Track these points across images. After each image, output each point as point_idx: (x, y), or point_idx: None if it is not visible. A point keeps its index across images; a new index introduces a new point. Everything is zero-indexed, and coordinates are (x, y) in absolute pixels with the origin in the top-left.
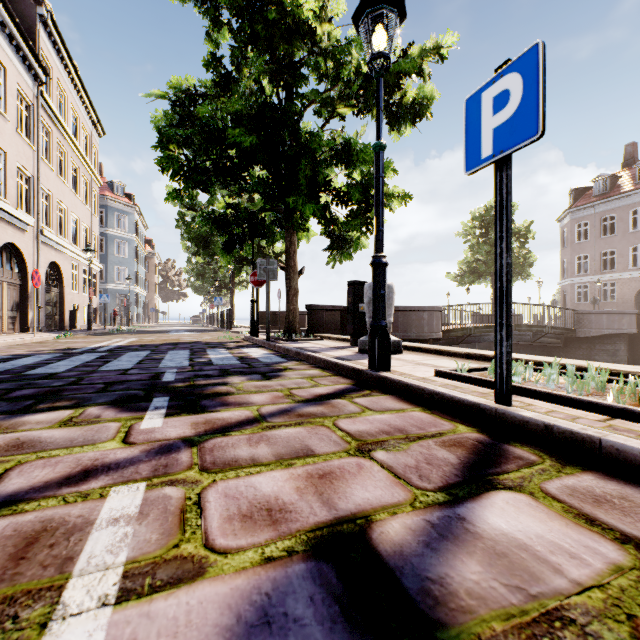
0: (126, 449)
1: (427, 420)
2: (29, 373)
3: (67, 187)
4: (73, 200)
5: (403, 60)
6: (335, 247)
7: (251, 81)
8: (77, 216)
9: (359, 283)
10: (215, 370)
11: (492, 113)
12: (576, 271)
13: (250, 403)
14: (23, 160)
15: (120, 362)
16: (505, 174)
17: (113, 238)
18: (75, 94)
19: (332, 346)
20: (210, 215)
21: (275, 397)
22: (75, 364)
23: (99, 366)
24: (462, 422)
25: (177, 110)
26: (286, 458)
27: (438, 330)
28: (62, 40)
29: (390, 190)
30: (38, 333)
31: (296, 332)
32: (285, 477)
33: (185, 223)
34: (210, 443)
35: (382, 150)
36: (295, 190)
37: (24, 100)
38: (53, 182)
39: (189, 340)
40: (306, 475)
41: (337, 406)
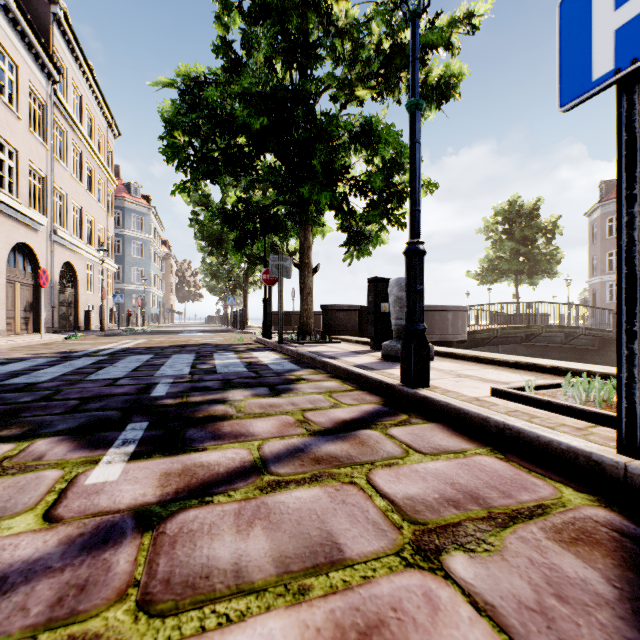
0: (39, 535)
1: (507, 474)
2: (6, 383)
3: (82, 187)
4: (88, 200)
5: (430, 31)
6: (352, 243)
7: (261, 57)
8: (92, 216)
9: (381, 280)
10: (216, 380)
11: (614, 5)
12: (607, 268)
13: (250, 435)
14: (36, 159)
15: (114, 369)
16: (639, 96)
17: (130, 239)
18: (90, 94)
19: (351, 350)
20: (220, 210)
21: (284, 424)
22: (64, 371)
23: (89, 374)
24: (563, 480)
25: (185, 99)
26: (295, 570)
27: (463, 331)
28: (76, 39)
29: None
30: (50, 334)
31: (311, 334)
32: (291, 637)
33: (198, 222)
34: (175, 522)
35: (419, 109)
36: (310, 178)
37: (37, 99)
38: (67, 182)
39: (199, 342)
40: (332, 631)
41: (368, 442)
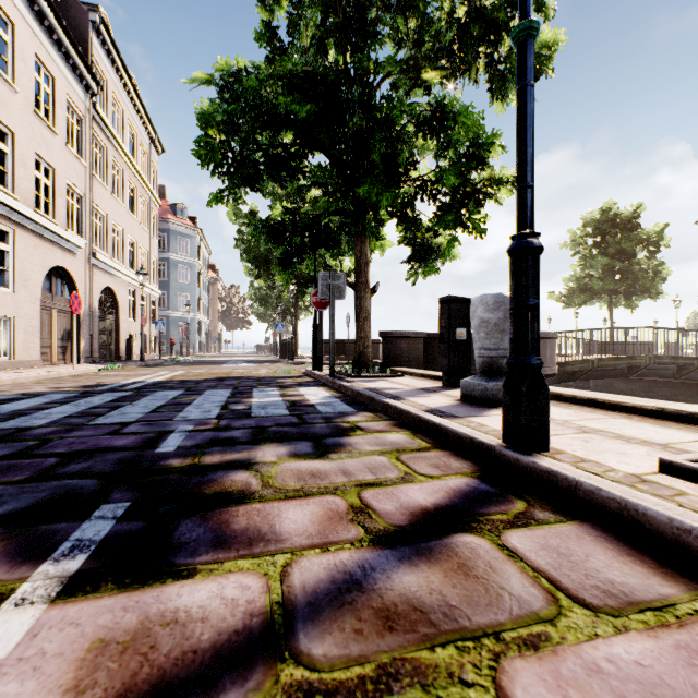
0: None
1: None
2: None
3: (123, 207)
4: (129, 221)
5: None
6: (417, 258)
7: (308, 31)
8: (134, 239)
9: (456, 300)
10: (247, 428)
11: None
12: None
13: (273, 539)
14: (74, 177)
15: (131, 409)
16: None
17: (175, 263)
18: (132, 108)
19: (418, 387)
20: (264, 223)
21: (329, 516)
22: (72, 411)
23: (97, 416)
24: None
25: (225, 98)
26: None
27: (552, 363)
28: (116, 48)
29: (496, 174)
30: (87, 364)
31: (368, 366)
32: None
33: (245, 242)
34: None
35: (532, 36)
36: (367, 177)
37: (75, 113)
38: (107, 202)
39: (241, 374)
40: None
41: (474, 569)
